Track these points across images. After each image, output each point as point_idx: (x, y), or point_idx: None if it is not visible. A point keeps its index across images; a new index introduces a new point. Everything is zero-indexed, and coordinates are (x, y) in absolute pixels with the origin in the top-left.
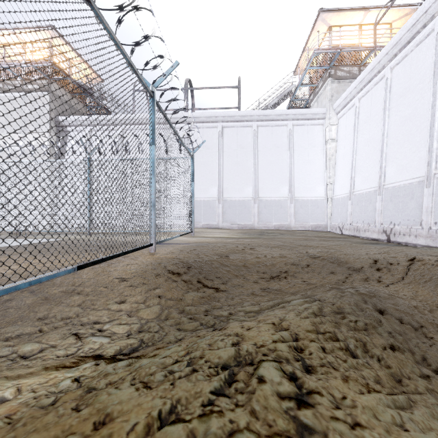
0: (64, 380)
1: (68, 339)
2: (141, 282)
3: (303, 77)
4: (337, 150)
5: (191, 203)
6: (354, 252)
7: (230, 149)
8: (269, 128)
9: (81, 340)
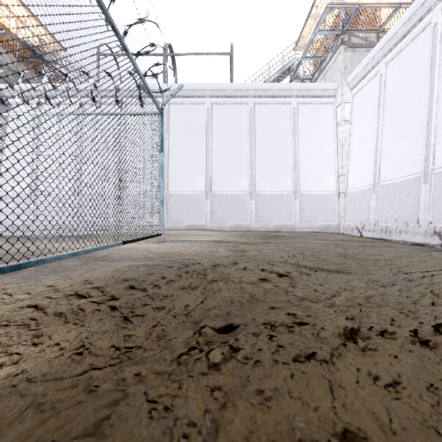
0: None
1: None
2: None
3: (309, 46)
4: (352, 134)
5: (159, 187)
6: None
7: (220, 131)
8: (268, 106)
9: None
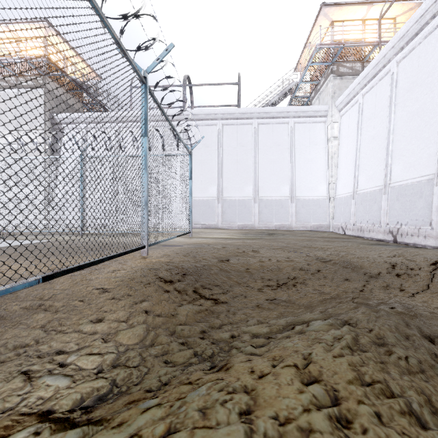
0: None
1: (13, 381)
2: (126, 293)
3: (304, 74)
4: (340, 149)
5: (189, 202)
6: (364, 254)
7: (229, 147)
8: (269, 125)
9: (31, 382)
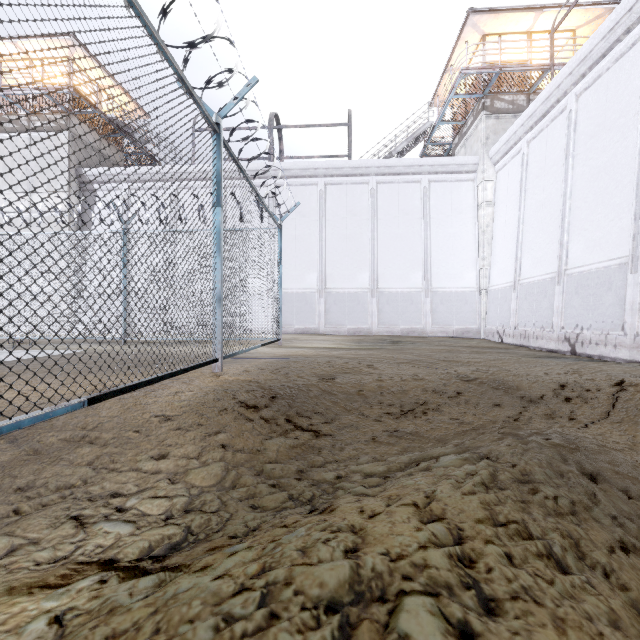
0: (36, 620)
1: (62, 527)
2: (195, 422)
3: (444, 110)
4: (495, 219)
5: (279, 297)
6: (525, 370)
7: (336, 217)
8: (394, 185)
9: (84, 529)
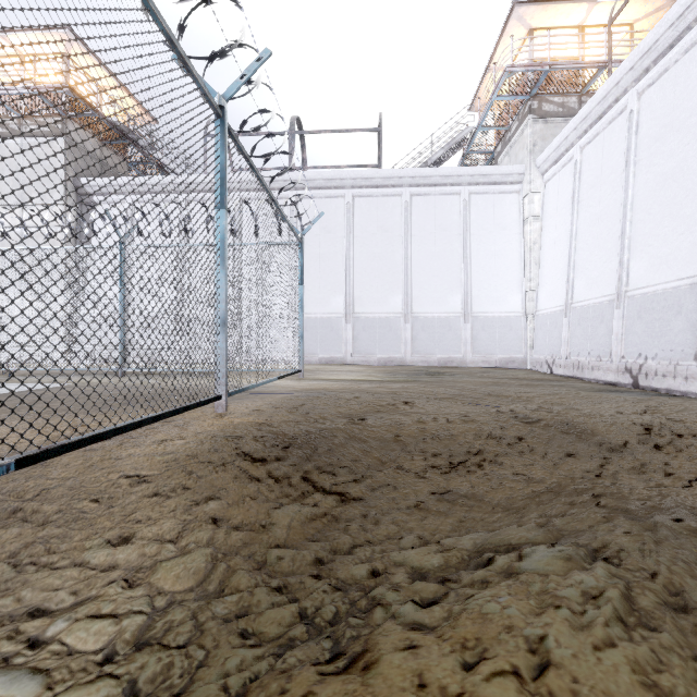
0: None
1: None
2: (180, 484)
3: (486, 114)
4: (543, 235)
5: (299, 321)
6: (590, 408)
7: (365, 233)
8: (429, 198)
9: None
